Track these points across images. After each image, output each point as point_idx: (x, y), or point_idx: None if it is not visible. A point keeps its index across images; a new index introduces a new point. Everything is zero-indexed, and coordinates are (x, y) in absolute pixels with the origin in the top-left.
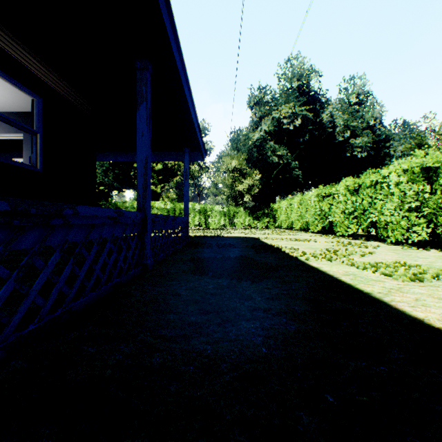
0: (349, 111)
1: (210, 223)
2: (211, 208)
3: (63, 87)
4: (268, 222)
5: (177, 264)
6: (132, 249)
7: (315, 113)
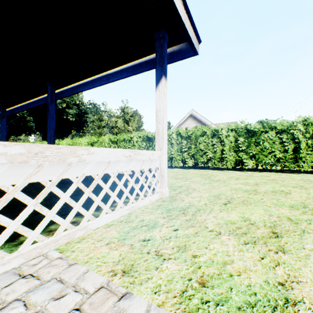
0: None
1: None
2: None
3: None
4: None
5: None
6: None
7: None
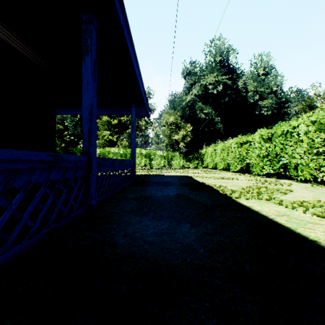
0: (258, 80)
1: (153, 164)
2: (154, 152)
3: (21, 44)
4: (197, 164)
5: (122, 203)
6: (74, 192)
7: (232, 81)
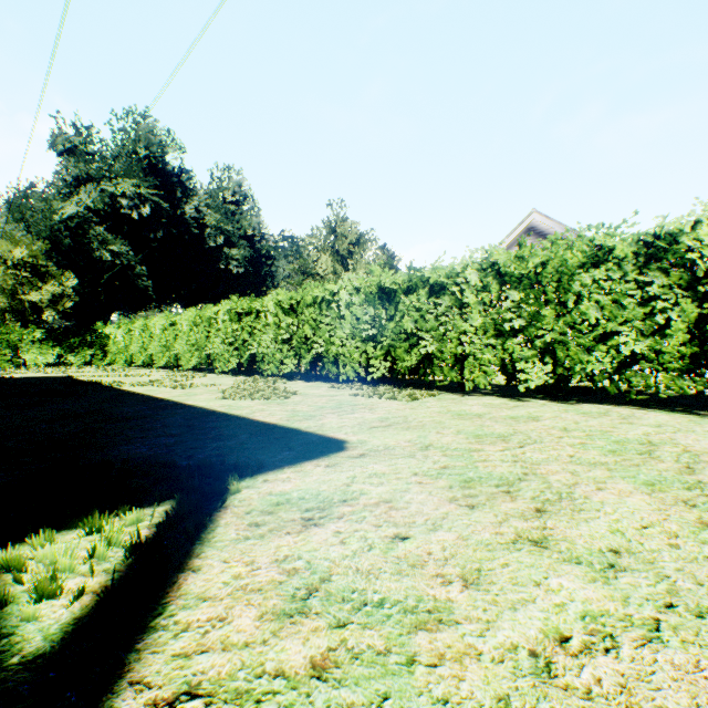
0: (223, 211)
1: None
2: None
3: None
4: (94, 356)
5: None
6: None
7: (176, 201)
